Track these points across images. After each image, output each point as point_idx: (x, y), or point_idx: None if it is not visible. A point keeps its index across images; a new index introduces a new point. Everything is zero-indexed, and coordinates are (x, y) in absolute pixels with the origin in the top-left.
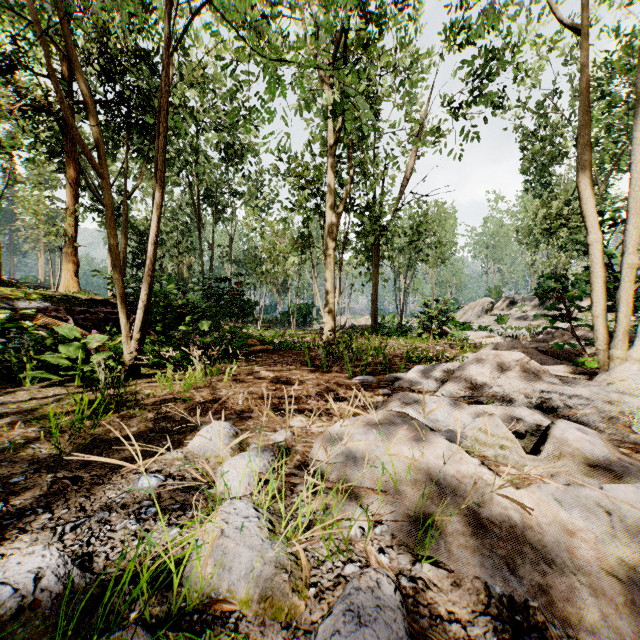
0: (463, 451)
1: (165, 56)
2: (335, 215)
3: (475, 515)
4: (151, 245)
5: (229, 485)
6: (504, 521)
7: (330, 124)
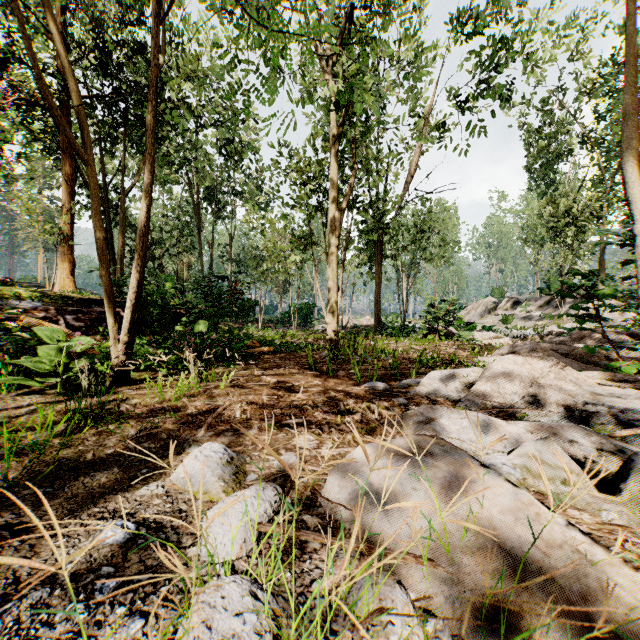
0: (537, 502)
1: (154, 24)
2: (338, 211)
3: (582, 617)
4: (139, 238)
5: (218, 543)
6: (634, 633)
7: (333, 117)
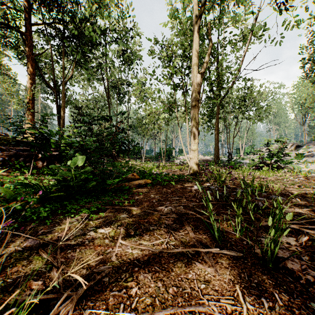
0: None
1: None
2: (199, 74)
3: None
4: None
5: None
6: None
7: (195, 2)
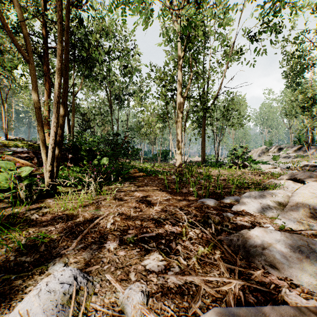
0: None
1: None
2: (182, 98)
3: None
4: (55, 104)
5: None
6: None
7: (179, 46)
